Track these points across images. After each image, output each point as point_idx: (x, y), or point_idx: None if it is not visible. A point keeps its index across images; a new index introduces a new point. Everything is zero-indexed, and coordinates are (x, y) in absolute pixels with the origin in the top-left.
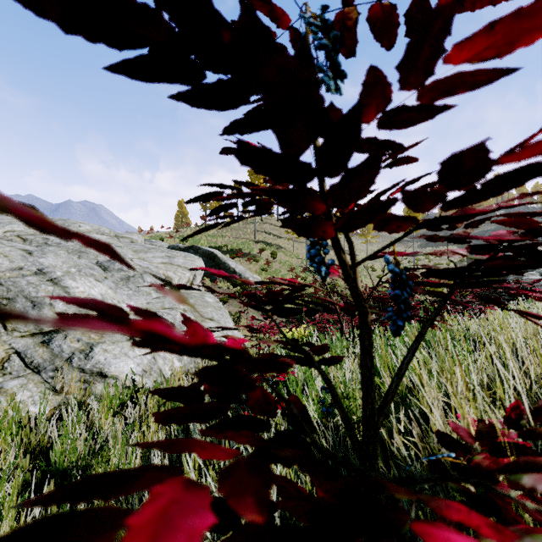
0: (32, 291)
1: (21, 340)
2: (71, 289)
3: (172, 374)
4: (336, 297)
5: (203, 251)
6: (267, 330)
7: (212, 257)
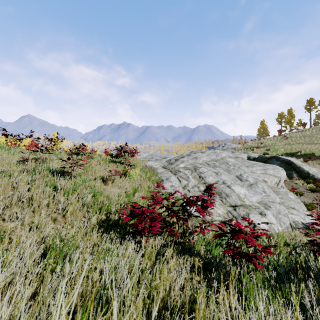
0: (224, 190)
1: (228, 207)
2: (234, 190)
3: (278, 231)
4: None
5: (282, 159)
6: None
7: (289, 163)
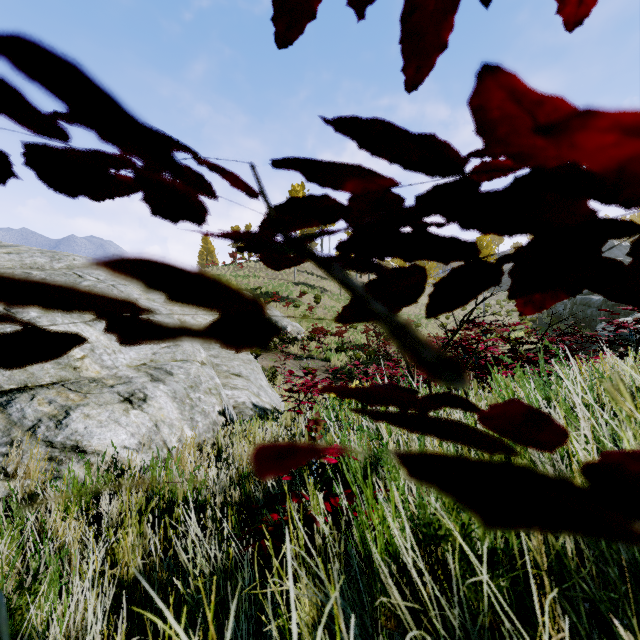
0: None
1: None
2: None
3: (181, 447)
4: (393, 349)
5: None
6: (309, 388)
7: None
